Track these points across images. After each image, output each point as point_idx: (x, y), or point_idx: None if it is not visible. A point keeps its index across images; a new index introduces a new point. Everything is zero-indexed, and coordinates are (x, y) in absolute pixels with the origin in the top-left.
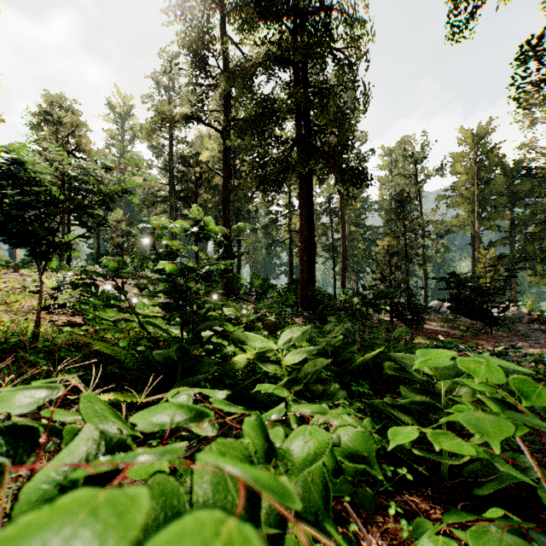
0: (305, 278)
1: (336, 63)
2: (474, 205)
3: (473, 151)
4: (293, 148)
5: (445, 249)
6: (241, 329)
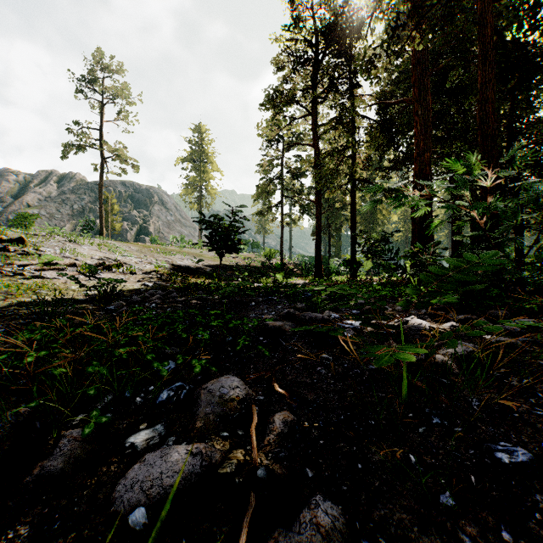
0: None
1: None
2: None
3: None
4: None
5: None
6: None
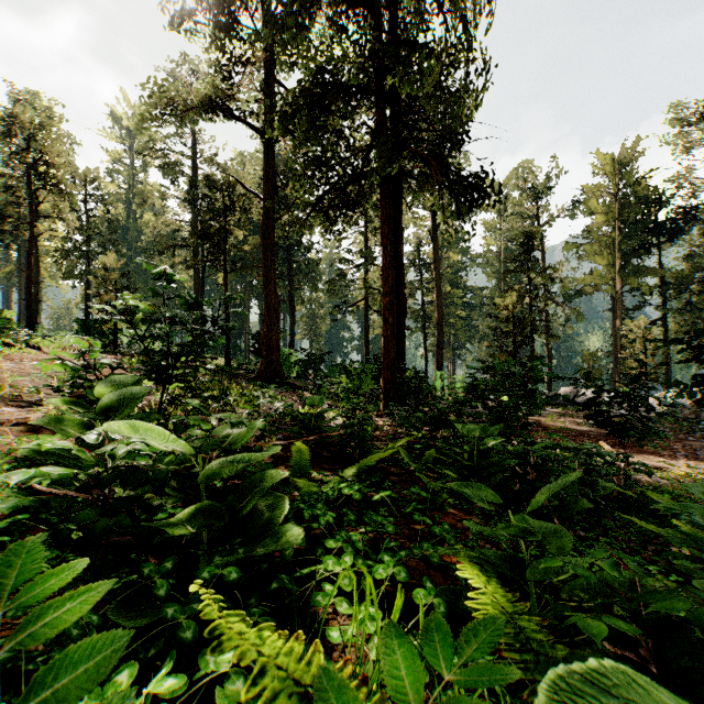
0: (392, 351)
1: (442, 4)
2: (615, 256)
3: (614, 183)
4: (371, 147)
5: (577, 316)
6: (79, 597)
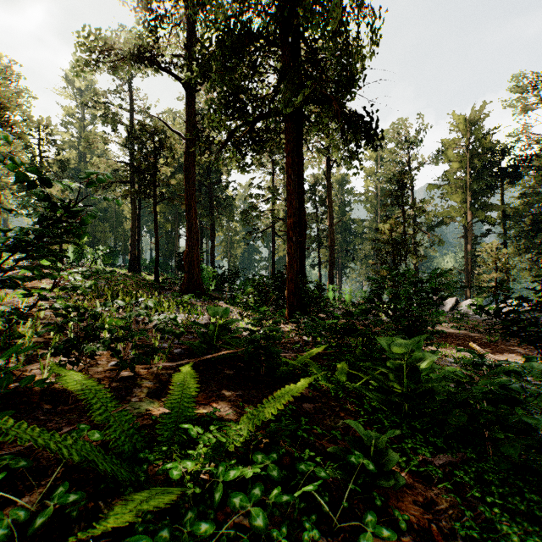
0: (295, 266)
1: None
2: (467, 195)
3: (466, 137)
4: (276, 91)
5: (438, 242)
6: None
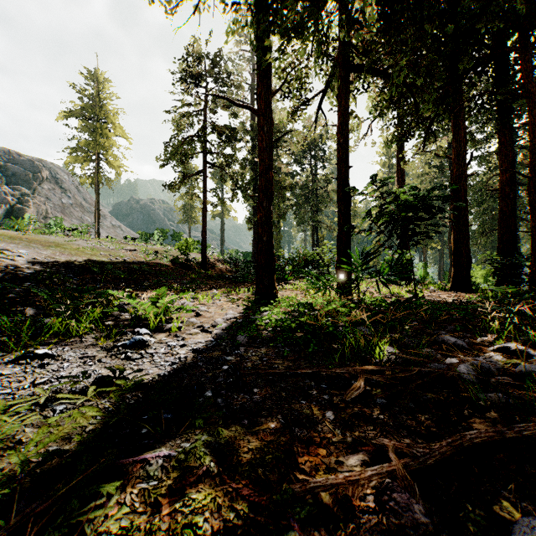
0: None
1: None
2: None
3: None
4: None
5: None
6: None
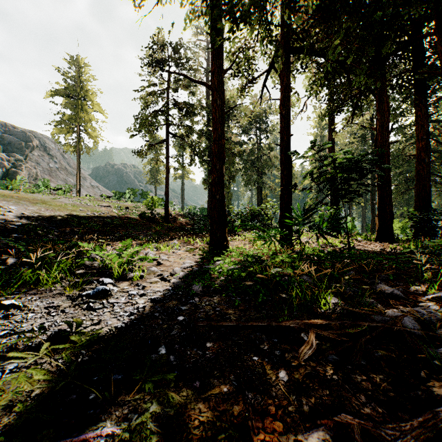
0: None
1: None
2: None
3: None
4: None
5: None
6: None
